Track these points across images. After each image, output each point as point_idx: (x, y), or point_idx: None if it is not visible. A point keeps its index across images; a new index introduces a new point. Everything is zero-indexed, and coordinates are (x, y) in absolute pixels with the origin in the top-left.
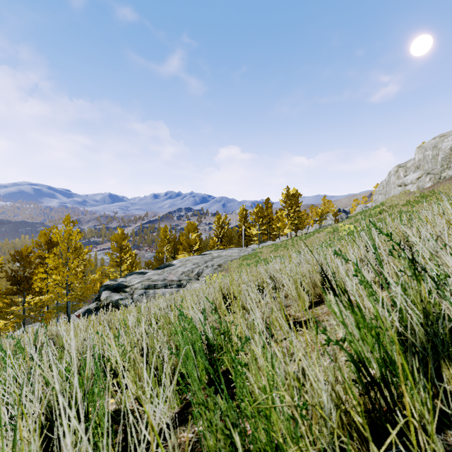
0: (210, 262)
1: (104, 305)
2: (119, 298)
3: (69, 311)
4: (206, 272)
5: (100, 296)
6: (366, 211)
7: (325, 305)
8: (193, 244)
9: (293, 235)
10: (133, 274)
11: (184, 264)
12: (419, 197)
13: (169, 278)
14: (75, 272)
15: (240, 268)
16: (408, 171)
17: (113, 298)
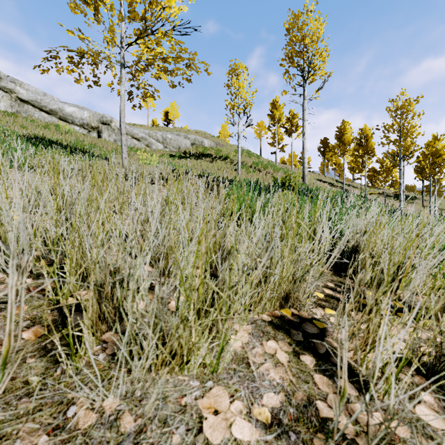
0: None
1: None
2: None
3: None
4: None
5: None
6: None
7: None
8: None
9: None
10: None
11: None
12: None
13: None
14: None
15: None
16: None
17: None
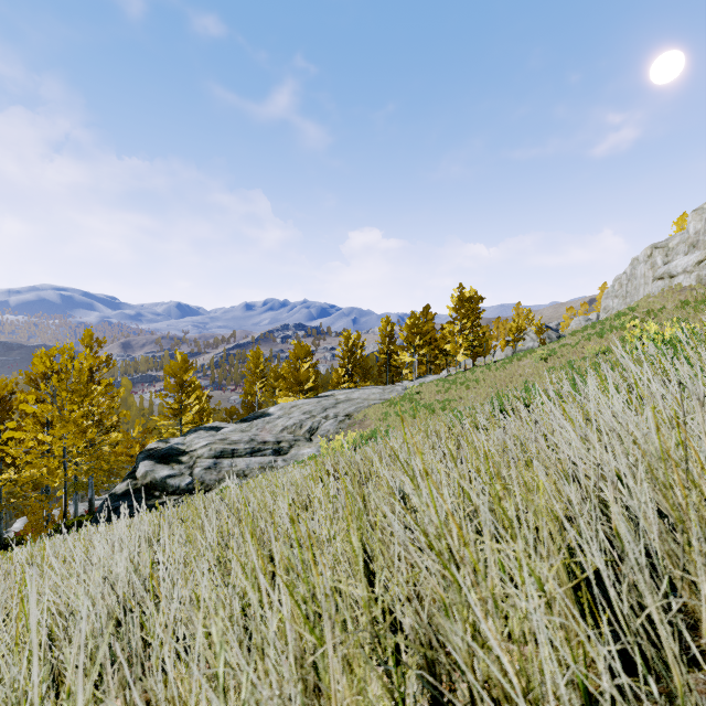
0: (333, 410)
1: (140, 487)
2: (168, 474)
3: (91, 493)
4: (325, 428)
5: (136, 471)
6: (603, 322)
7: None
8: (303, 380)
9: (468, 366)
10: (200, 430)
11: (288, 413)
12: (705, 294)
13: (260, 438)
14: (78, 428)
15: (384, 421)
16: (671, 256)
17: (157, 474)
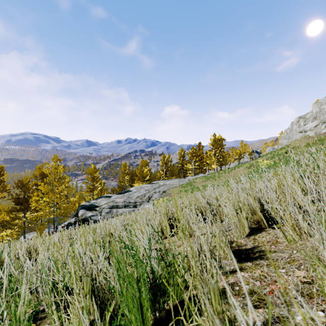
0: (158, 189)
1: (80, 220)
2: (91, 215)
3: (57, 224)
4: (155, 197)
5: (78, 213)
6: (275, 151)
7: (266, 232)
8: (145, 176)
9: (218, 169)
10: (102, 197)
11: (139, 190)
12: (316, 140)
13: (128, 200)
14: (59, 195)
15: (180, 194)
16: (307, 121)
17: (87, 215)
